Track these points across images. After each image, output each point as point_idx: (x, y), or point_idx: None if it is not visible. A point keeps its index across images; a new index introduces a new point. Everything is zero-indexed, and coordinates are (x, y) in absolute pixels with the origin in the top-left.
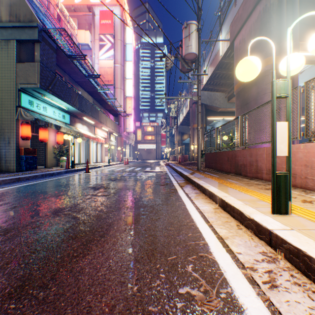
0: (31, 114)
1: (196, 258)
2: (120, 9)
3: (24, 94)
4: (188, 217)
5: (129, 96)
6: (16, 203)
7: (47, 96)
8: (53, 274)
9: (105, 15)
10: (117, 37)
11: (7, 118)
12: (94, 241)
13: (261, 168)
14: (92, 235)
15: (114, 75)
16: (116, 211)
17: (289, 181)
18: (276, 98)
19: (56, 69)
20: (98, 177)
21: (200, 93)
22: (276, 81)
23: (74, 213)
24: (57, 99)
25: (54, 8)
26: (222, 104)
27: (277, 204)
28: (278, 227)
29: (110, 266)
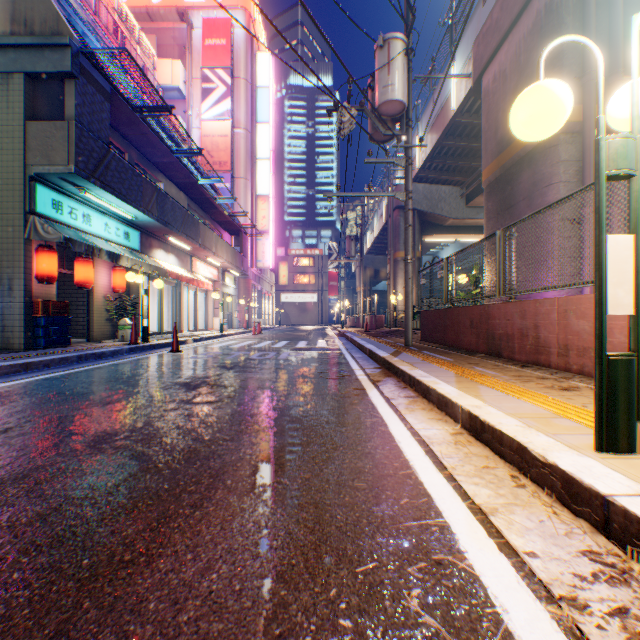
0: (57, 229)
1: (426, 568)
2: (245, 15)
3: (42, 186)
4: (396, 456)
5: (262, 194)
6: (12, 419)
7: (91, 192)
8: (64, 618)
9: (214, 29)
10: (238, 74)
11: (6, 238)
12: (176, 520)
13: (546, 342)
14: (173, 501)
15: (232, 150)
16: (232, 440)
17: (637, 375)
18: (606, 180)
19: (112, 136)
20: (198, 361)
21: (410, 186)
22: (608, 140)
23: (137, 446)
24: (113, 198)
25: (109, 12)
26: (454, 210)
27: (609, 430)
28: (624, 487)
29: (212, 593)
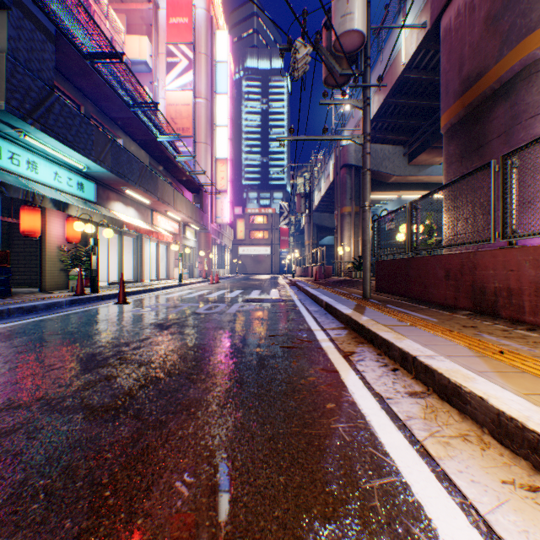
0: None
1: None
2: None
3: None
4: None
5: (221, 157)
6: None
7: (32, 136)
8: None
9: (178, 9)
10: (199, 49)
11: None
12: None
13: None
14: None
15: (194, 118)
16: None
17: None
18: None
19: (64, 86)
20: (135, 316)
21: (368, 128)
22: None
23: None
24: (58, 144)
25: None
26: (397, 168)
27: None
28: None
29: None
